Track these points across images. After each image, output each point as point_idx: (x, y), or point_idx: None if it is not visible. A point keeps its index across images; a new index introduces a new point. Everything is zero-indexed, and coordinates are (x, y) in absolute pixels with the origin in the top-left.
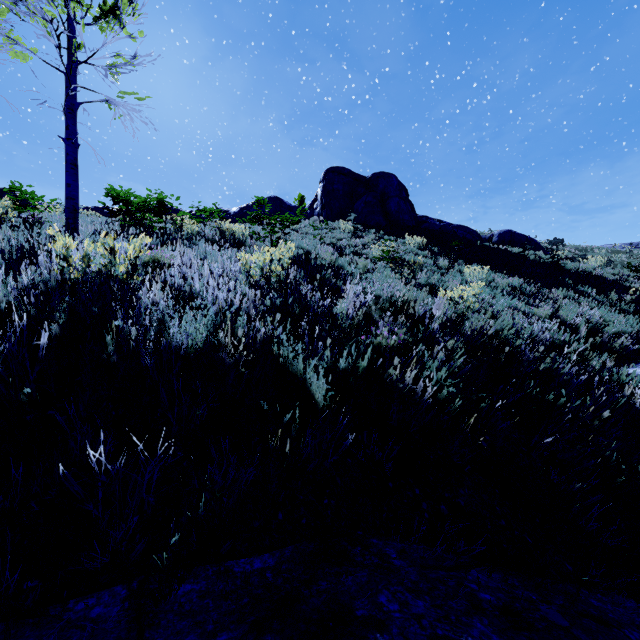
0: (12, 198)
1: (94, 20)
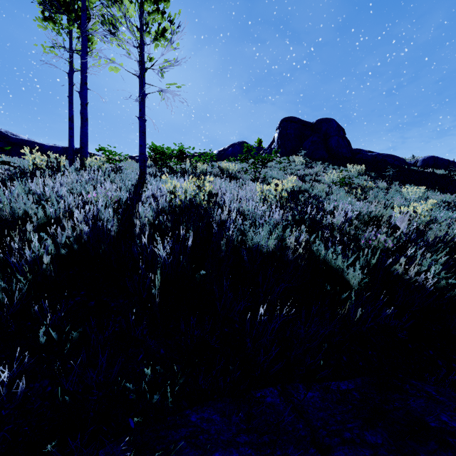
0: (106, 155)
1: (153, 41)
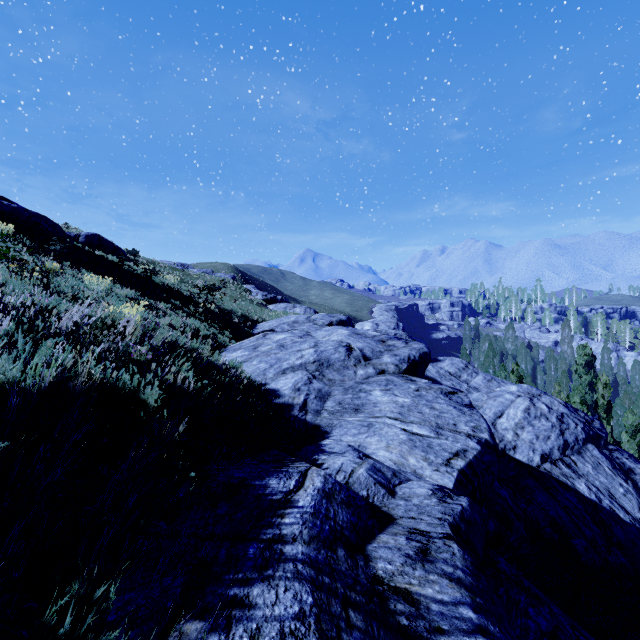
0: None
1: None
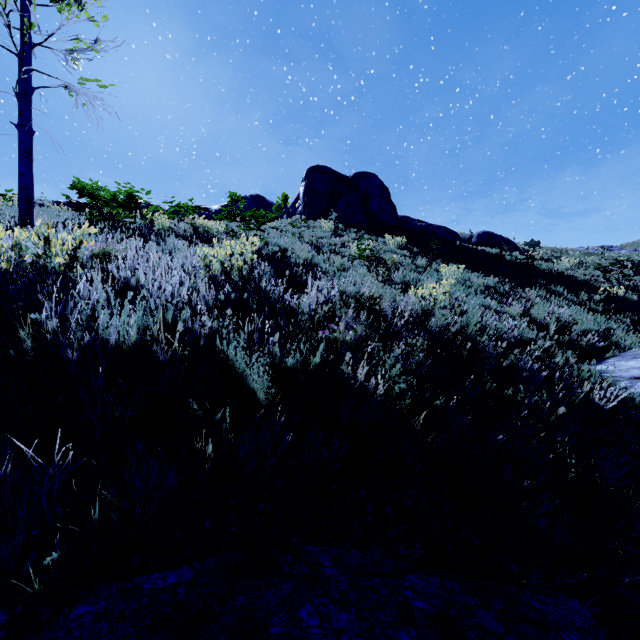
0: None
1: (51, 1)
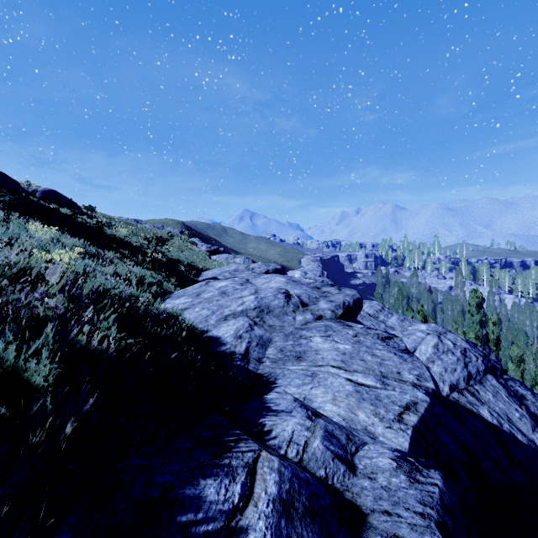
0: None
1: None
